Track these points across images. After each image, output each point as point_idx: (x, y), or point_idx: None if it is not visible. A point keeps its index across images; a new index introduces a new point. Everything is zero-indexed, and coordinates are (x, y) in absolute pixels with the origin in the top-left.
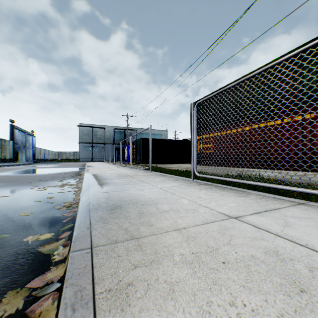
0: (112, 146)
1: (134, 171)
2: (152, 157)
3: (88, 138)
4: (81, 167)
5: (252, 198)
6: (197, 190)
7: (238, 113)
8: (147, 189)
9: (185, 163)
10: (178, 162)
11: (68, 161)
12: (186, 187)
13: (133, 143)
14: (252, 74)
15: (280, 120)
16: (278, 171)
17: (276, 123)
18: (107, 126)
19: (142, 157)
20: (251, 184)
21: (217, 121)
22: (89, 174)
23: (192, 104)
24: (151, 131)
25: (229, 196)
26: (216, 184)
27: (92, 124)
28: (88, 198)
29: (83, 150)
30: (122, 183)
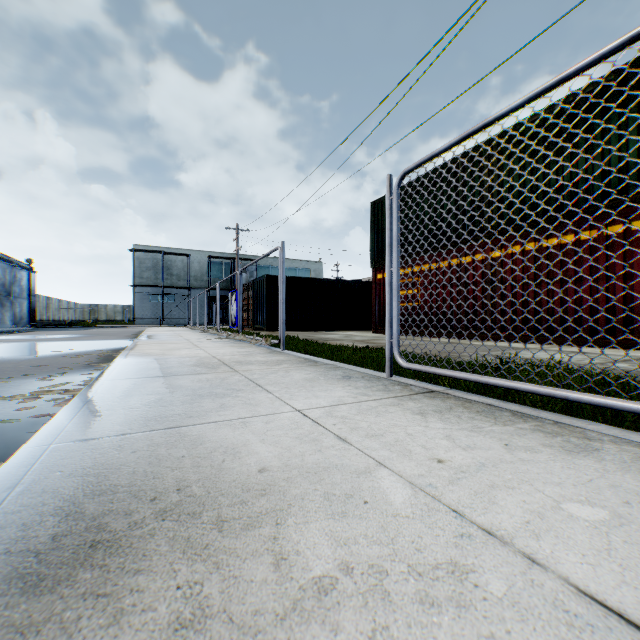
0: (202, 292)
1: (244, 349)
2: (289, 317)
3: (153, 277)
4: (129, 339)
5: (617, 459)
6: (414, 420)
7: (477, 221)
8: (261, 415)
9: (359, 329)
10: (343, 327)
11: (111, 324)
12: (377, 405)
13: (248, 286)
14: (588, 60)
15: (572, 236)
16: (571, 348)
17: (563, 241)
18: (194, 252)
19: (268, 316)
20: (582, 402)
21: (463, 217)
22: (124, 360)
23: (388, 177)
24: (288, 263)
25: (536, 451)
26: (457, 391)
27: (163, 248)
28: (25, 472)
29: (143, 302)
30: (195, 392)
